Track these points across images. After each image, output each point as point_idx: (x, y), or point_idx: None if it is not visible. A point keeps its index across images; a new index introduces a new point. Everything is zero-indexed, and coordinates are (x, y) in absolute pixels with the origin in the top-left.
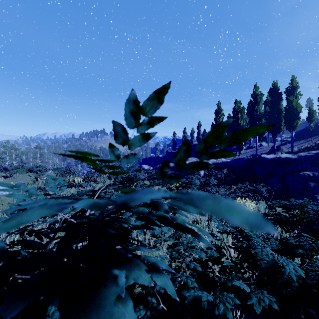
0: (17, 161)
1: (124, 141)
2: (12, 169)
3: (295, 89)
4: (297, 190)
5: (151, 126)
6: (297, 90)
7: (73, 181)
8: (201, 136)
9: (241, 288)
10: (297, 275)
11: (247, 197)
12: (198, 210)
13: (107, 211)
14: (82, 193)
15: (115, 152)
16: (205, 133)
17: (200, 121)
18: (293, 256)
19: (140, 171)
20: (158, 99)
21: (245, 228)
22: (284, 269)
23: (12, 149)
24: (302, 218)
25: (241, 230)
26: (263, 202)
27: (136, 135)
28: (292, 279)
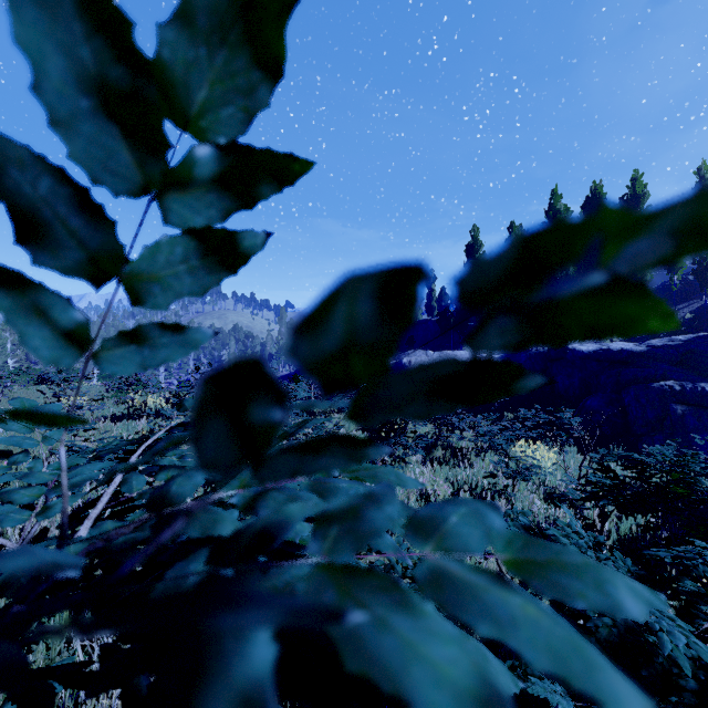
0: (16, 357)
1: (97, 260)
2: (2, 377)
3: (641, 201)
4: (647, 422)
5: (240, 203)
6: (644, 202)
7: (142, 405)
8: (435, 303)
9: (552, 704)
10: (691, 656)
11: (538, 438)
12: (464, 667)
13: (107, 544)
14: (105, 448)
15: (57, 313)
16: (445, 297)
17: (433, 270)
18: (671, 598)
19: (298, 380)
20: (252, 46)
21: (538, 512)
22: (659, 644)
23: (4, 331)
24: (682, 495)
25: (543, 534)
26: (573, 449)
27: (162, 237)
28: (679, 667)
